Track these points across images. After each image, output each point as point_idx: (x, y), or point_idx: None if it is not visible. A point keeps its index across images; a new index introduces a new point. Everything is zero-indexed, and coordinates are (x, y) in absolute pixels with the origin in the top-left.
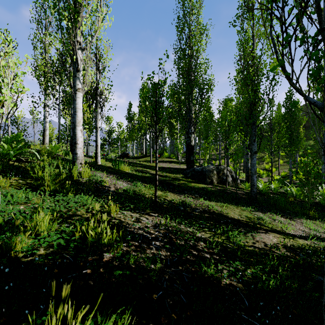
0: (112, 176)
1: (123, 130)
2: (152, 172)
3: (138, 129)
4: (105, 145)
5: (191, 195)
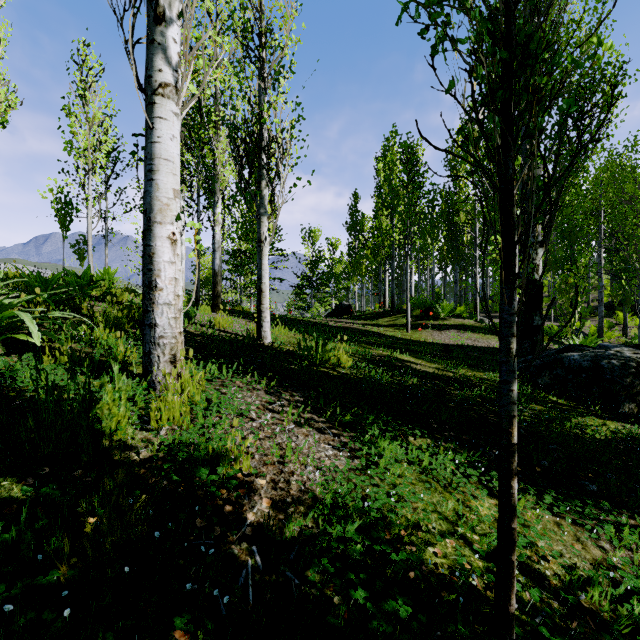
0: (285, 404)
1: (342, 256)
2: (418, 366)
3: (373, 248)
4: (305, 289)
5: (628, 508)
